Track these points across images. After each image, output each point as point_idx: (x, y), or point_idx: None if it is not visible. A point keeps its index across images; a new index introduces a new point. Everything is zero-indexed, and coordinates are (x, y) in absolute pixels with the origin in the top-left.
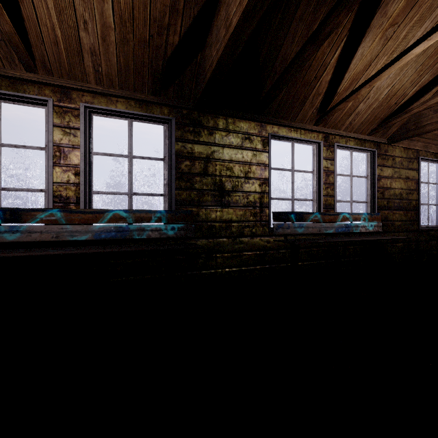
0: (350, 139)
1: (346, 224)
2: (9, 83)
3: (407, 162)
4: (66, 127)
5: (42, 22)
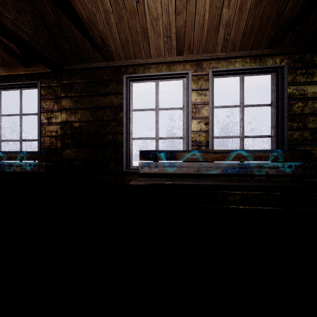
0: None
1: None
2: (166, 66)
3: None
4: (199, 90)
5: (197, 12)
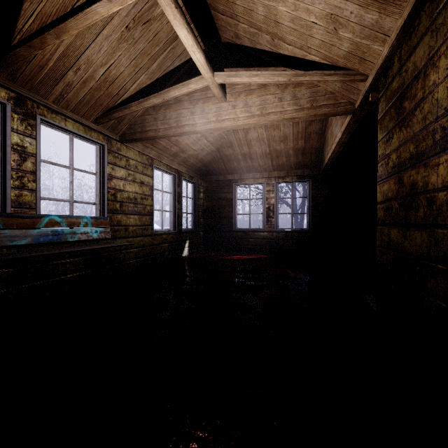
0: (67, 118)
1: (55, 230)
2: None
3: (142, 167)
4: None
5: None
